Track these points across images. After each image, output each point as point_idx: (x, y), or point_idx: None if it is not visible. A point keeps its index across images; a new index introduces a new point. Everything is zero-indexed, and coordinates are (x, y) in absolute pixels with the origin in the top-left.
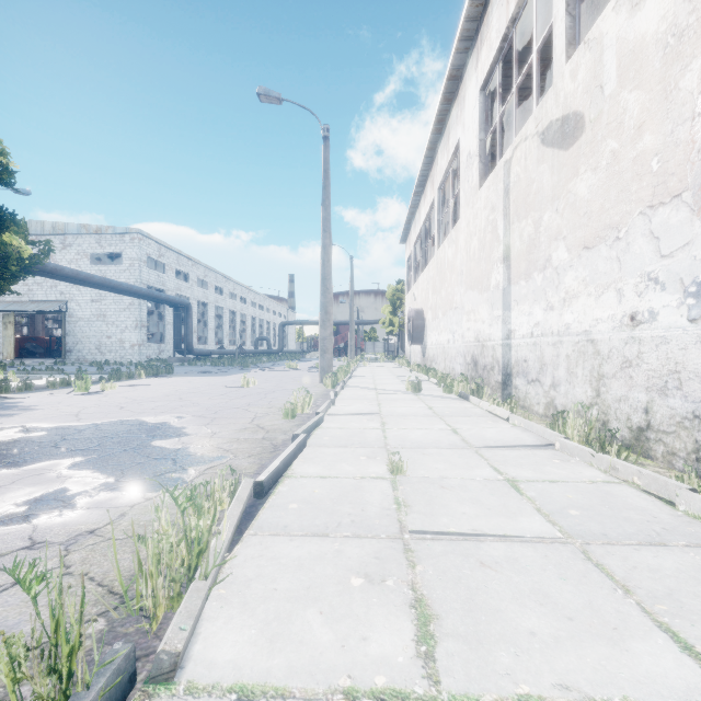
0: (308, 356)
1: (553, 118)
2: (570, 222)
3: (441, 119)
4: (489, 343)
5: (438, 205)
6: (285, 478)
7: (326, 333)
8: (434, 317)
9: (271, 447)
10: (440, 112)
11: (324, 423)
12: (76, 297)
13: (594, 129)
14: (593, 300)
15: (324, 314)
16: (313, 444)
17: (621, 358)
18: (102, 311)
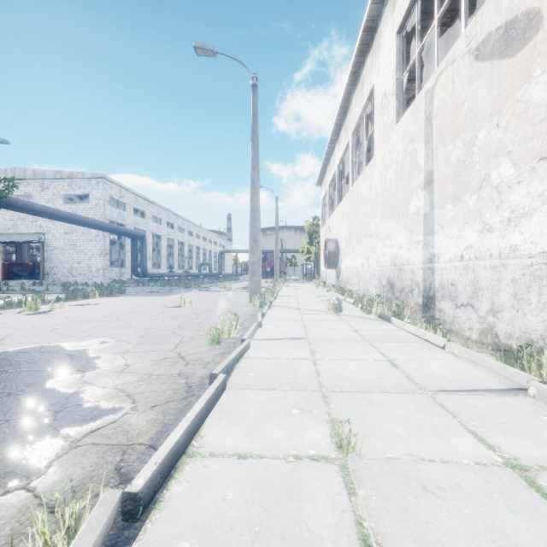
0: (241, 278)
1: (492, 28)
2: (518, 134)
3: (356, 71)
4: (407, 267)
5: (352, 148)
6: (187, 457)
7: (255, 258)
8: (348, 244)
9: (184, 390)
10: (355, 64)
11: (250, 351)
12: (52, 230)
13: None
14: None
15: (253, 242)
16: (235, 384)
17: None
18: (73, 241)
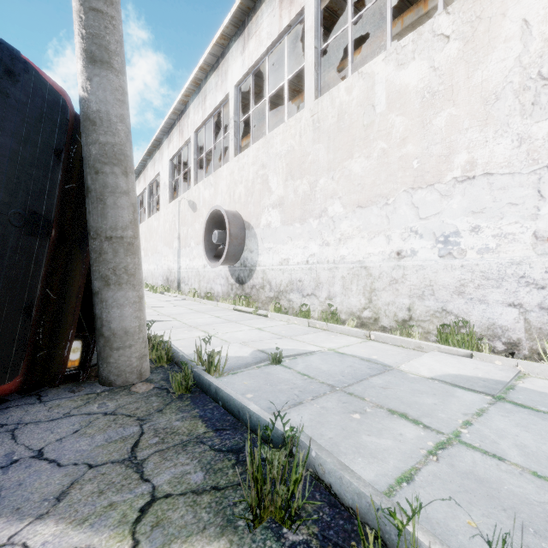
0: None
1: (191, 199)
2: (195, 235)
3: (151, 152)
4: (173, 271)
5: (149, 193)
6: None
7: None
8: (146, 255)
9: None
10: (150, 149)
11: None
12: None
13: (199, 212)
14: (199, 260)
15: None
16: None
17: (203, 276)
18: None
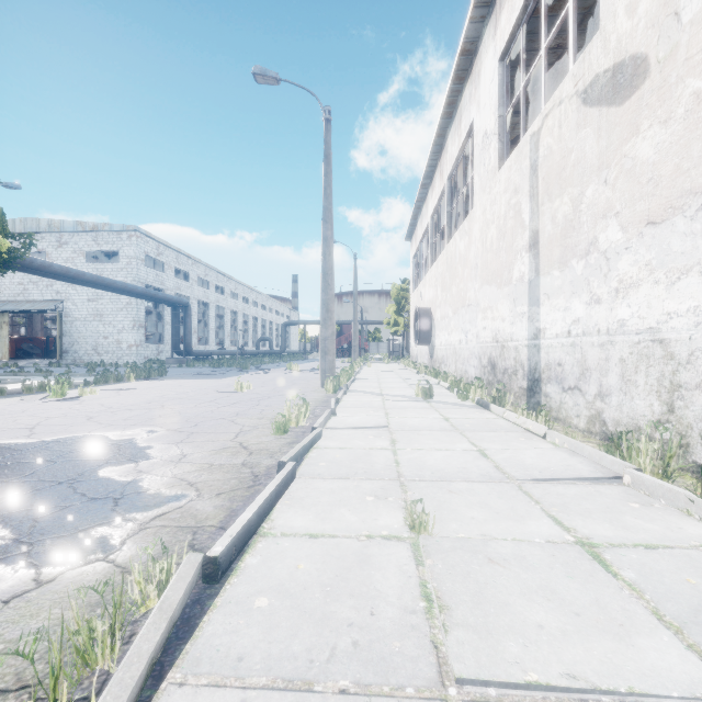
0: (311, 357)
1: (600, 70)
2: (625, 194)
3: (452, 102)
4: (510, 343)
5: (448, 195)
6: (258, 537)
7: (328, 333)
8: (443, 315)
9: (249, 479)
10: (451, 93)
11: (322, 440)
12: (72, 296)
13: (664, 71)
14: (662, 289)
15: (325, 312)
16: (305, 473)
17: None
18: (99, 311)
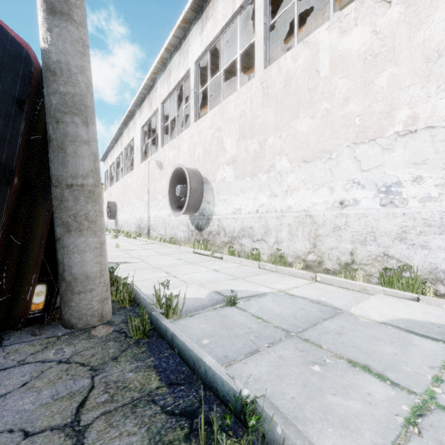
0: None
1: (158, 160)
2: (161, 190)
3: (126, 121)
4: (144, 219)
5: (124, 156)
6: None
7: None
8: (122, 206)
9: None
10: (126, 119)
11: None
12: None
13: (165, 170)
14: (165, 210)
15: None
16: None
17: (168, 223)
18: None
